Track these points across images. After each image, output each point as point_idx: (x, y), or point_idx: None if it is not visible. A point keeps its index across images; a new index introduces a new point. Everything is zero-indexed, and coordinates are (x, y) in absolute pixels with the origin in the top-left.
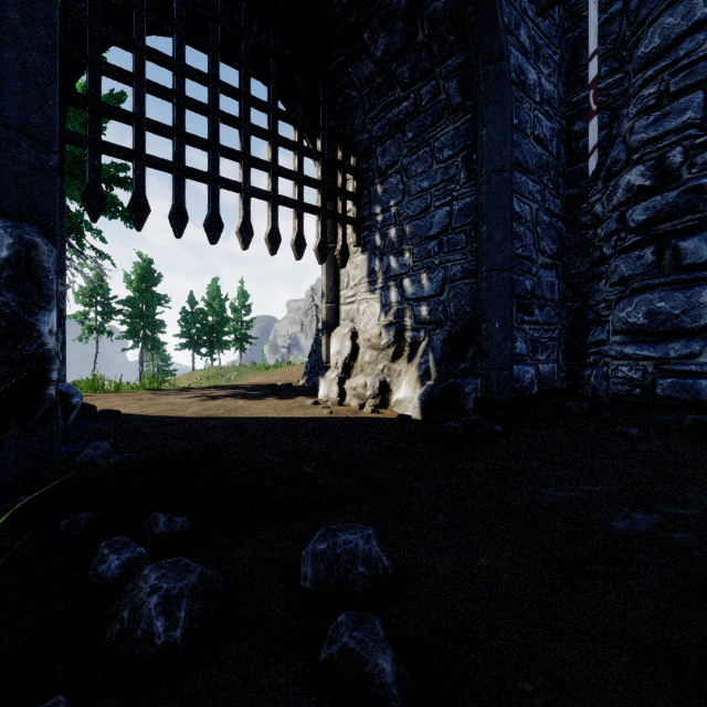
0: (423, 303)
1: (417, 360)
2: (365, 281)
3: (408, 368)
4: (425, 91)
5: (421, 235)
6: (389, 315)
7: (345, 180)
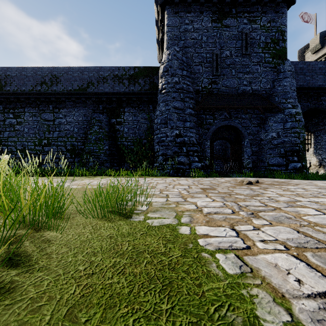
0: (325, 159)
1: (324, 168)
2: (312, 154)
3: (322, 169)
4: (325, 127)
5: (325, 148)
6: (318, 160)
7: (308, 137)
